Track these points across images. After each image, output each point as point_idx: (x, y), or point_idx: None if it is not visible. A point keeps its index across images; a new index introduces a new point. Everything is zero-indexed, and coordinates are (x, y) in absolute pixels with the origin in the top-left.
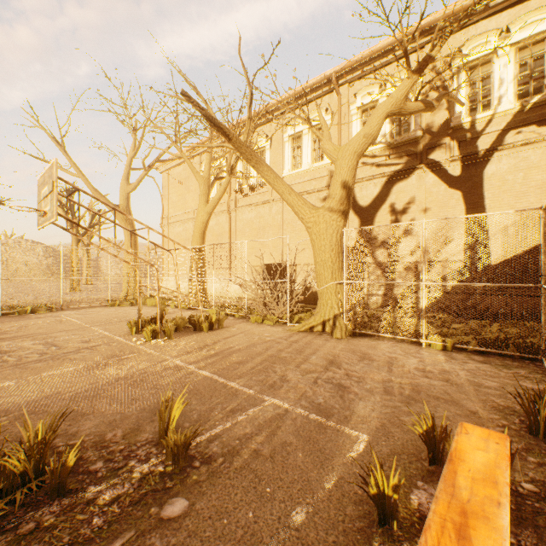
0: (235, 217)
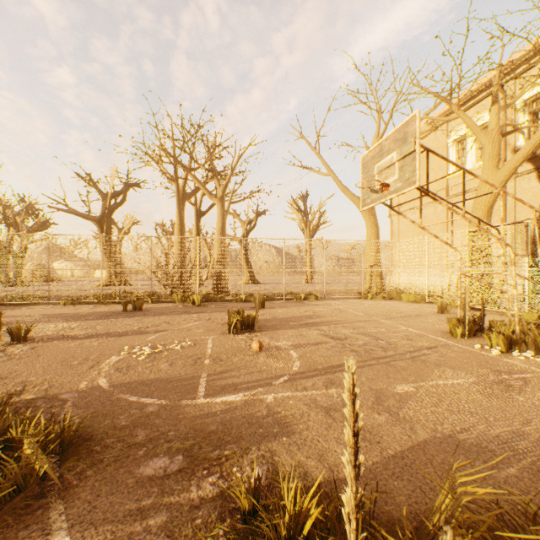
0: (514, 188)
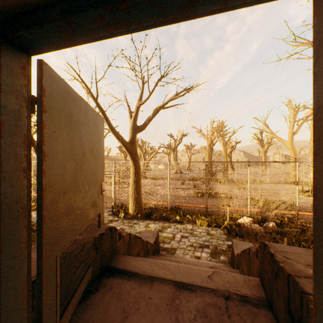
0: None
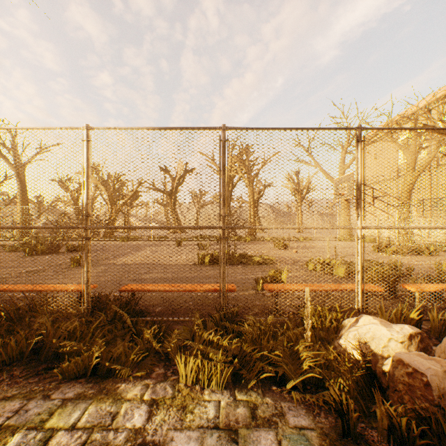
0: (436, 174)
